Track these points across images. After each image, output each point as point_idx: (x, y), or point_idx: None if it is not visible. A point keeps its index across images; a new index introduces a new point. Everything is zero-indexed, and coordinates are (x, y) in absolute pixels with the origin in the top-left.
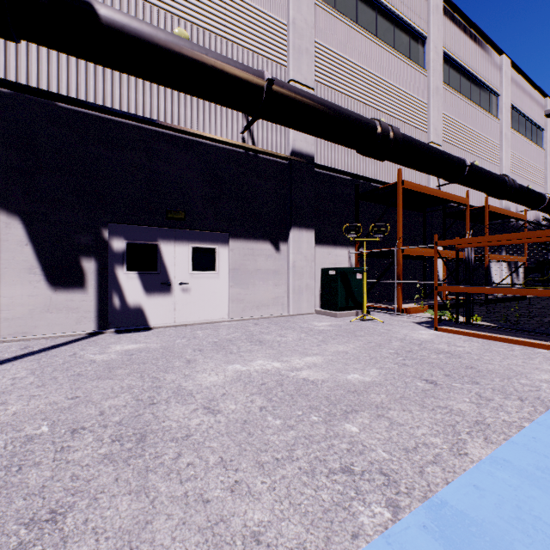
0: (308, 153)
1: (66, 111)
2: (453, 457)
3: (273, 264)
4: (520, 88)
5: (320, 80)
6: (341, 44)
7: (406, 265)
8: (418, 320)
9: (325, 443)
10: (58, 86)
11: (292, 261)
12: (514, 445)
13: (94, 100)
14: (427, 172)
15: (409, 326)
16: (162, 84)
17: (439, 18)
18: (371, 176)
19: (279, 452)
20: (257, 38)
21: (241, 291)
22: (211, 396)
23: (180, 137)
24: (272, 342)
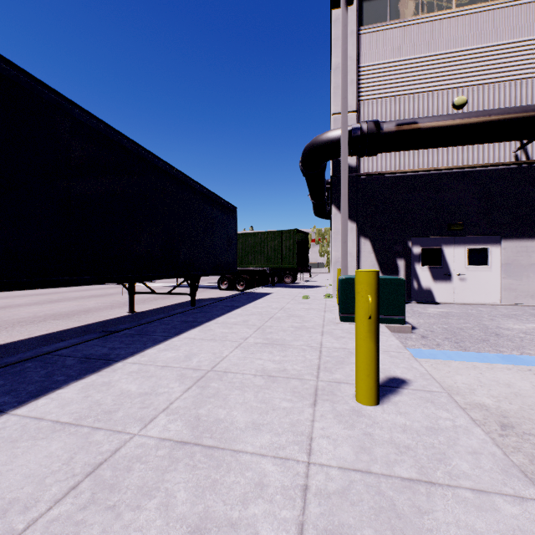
0: None
1: (389, 178)
2: None
3: None
4: None
5: None
6: None
7: None
8: None
9: None
10: (385, 166)
11: None
12: None
13: (403, 167)
14: None
15: None
16: (452, 146)
17: None
18: None
19: None
20: (531, 65)
21: (512, 282)
22: (523, 331)
23: (458, 171)
24: None
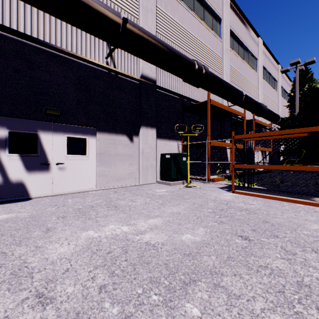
0: (152, 78)
1: None
2: None
3: (129, 150)
4: (267, 57)
5: (160, 32)
6: (173, 12)
7: (211, 153)
8: (220, 186)
9: None
10: None
11: (142, 149)
12: None
13: None
14: (223, 97)
15: (216, 191)
16: (38, 7)
17: (228, 9)
18: (191, 97)
19: None
20: None
21: (105, 169)
22: (52, 275)
23: (57, 54)
24: (125, 207)
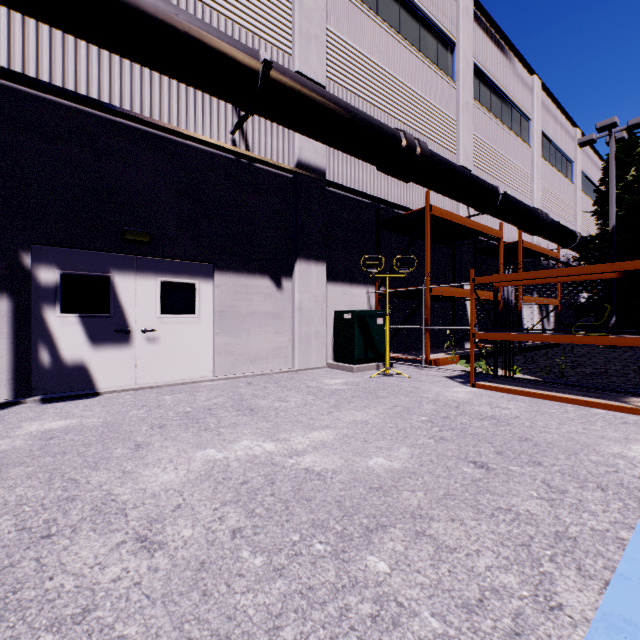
0: (319, 166)
1: None
2: (543, 617)
3: (274, 305)
4: (551, 114)
5: (334, 77)
6: (359, 36)
7: (434, 308)
8: (449, 374)
9: (334, 603)
10: None
11: (298, 302)
12: (627, 583)
13: (7, 65)
14: (457, 199)
15: (441, 383)
16: (113, 50)
17: (469, 23)
18: (394, 201)
19: (252, 637)
20: (252, 12)
21: (230, 341)
22: (156, 512)
23: (144, 130)
24: (268, 410)
